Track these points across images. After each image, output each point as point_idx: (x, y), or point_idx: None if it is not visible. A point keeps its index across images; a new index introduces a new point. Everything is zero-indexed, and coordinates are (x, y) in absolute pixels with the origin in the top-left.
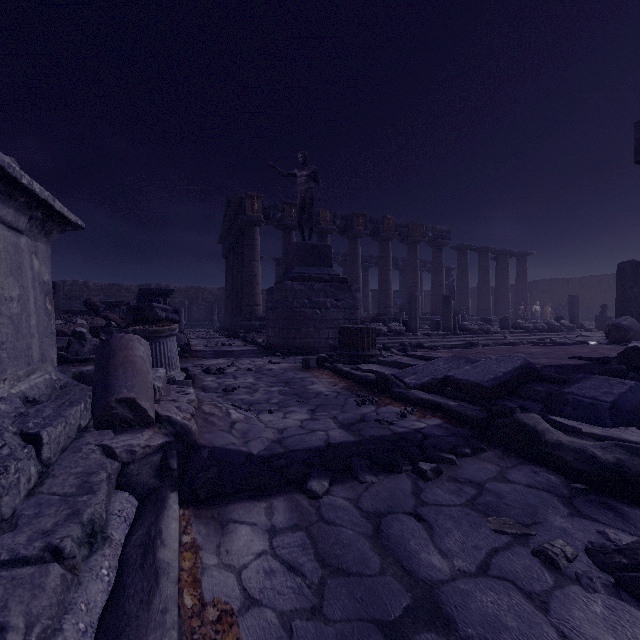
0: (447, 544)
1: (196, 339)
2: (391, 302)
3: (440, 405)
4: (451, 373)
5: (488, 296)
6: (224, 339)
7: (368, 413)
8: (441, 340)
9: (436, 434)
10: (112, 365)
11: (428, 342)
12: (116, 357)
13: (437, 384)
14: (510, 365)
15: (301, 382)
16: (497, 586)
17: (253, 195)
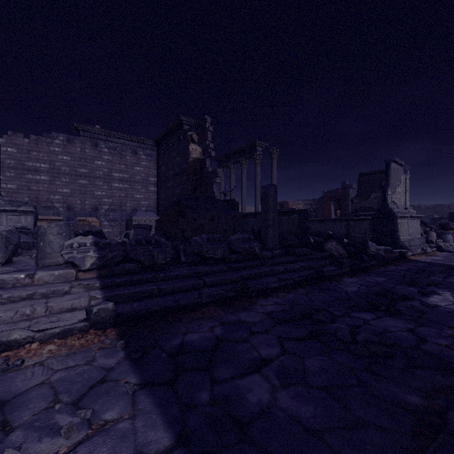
0: None
1: None
2: None
3: None
4: None
5: None
6: None
7: None
8: None
9: None
10: (428, 236)
11: None
12: (429, 235)
13: None
14: None
15: None
16: None
17: None
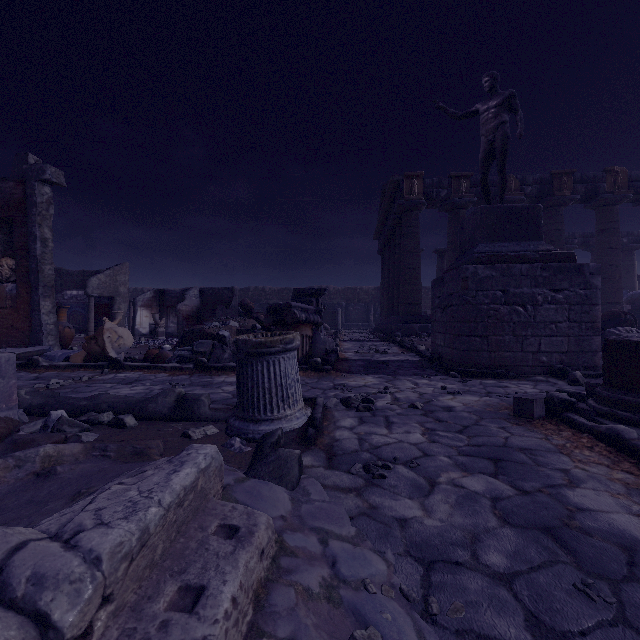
0: None
1: (349, 342)
2: (619, 295)
3: None
4: None
5: None
6: (378, 343)
7: None
8: None
9: None
10: None
11: None
12: None
13: None
14: None
15: (535, 467)
16: None
17: (412, 174)
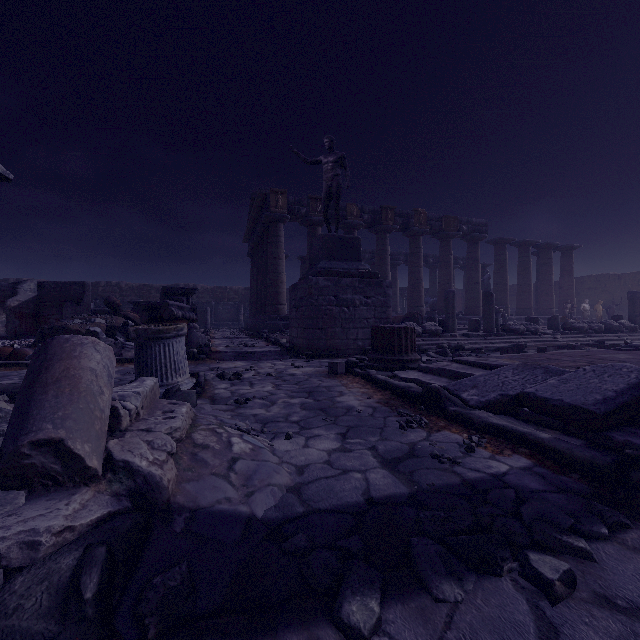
0: None
1: (219, 339)
2: (422, 300)
3: (524, 436)
4: (530, 389)
5: (529, 294)
6: (247, 339)
7: (418, 442)
8: (483, 342)
9: (531, 487)
10: (41, 383)
11: (469, 344)
12: (50, 370)
13: (509, 402)
14: (621, 380)
15: (327, 392)
16: None
17: (277, 190)
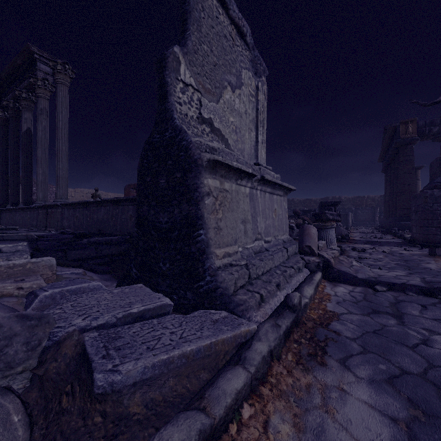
0: (428, 313)
1: (356, 233)
2: None
3: None
4: None
5: None
6: (378, 234)
7: None
8: None
9: None
10: (304, 235)
11: None
12: (305, 232)
13: None
14: None
15: (418, 261)
16: (436, 322)
17: (406, 121)
